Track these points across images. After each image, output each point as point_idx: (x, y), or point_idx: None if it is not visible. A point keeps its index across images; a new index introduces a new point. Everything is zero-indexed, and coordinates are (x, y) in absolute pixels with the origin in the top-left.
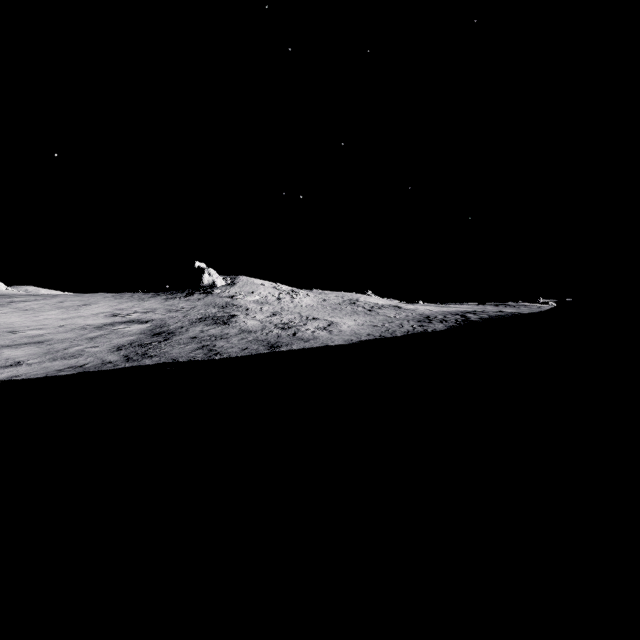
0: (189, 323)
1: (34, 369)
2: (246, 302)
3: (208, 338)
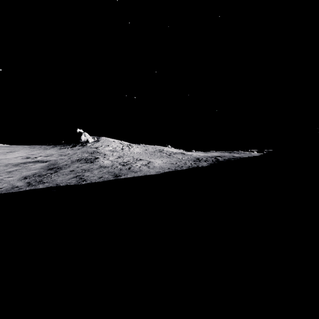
0: (71, 162)
1: None
2: (104, 150)
3: (80, 171)
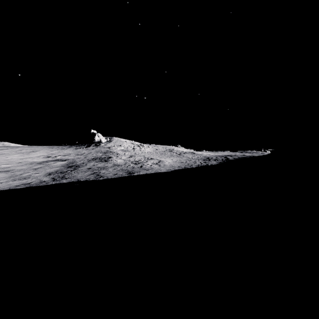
0: (87, 161)
1: (3, 185)
2: (117, 150)
3: (97, 168)
